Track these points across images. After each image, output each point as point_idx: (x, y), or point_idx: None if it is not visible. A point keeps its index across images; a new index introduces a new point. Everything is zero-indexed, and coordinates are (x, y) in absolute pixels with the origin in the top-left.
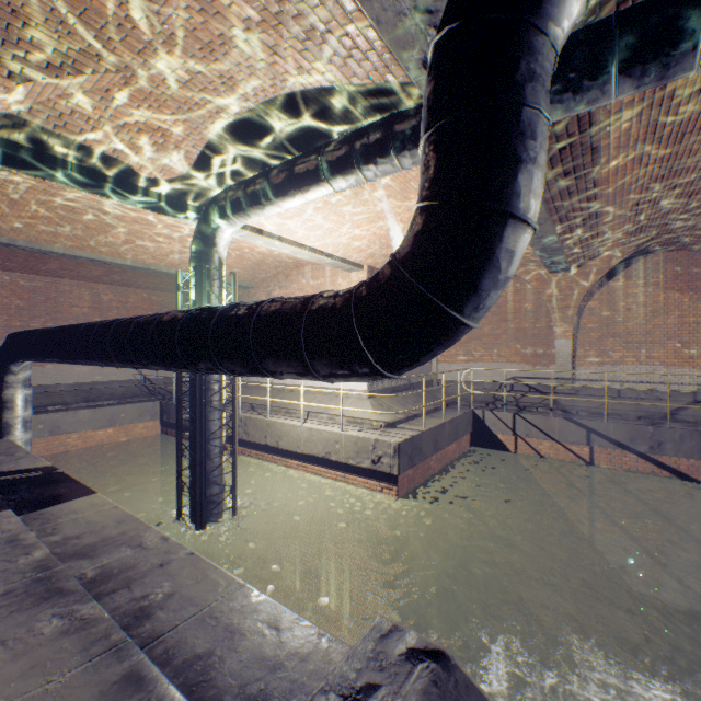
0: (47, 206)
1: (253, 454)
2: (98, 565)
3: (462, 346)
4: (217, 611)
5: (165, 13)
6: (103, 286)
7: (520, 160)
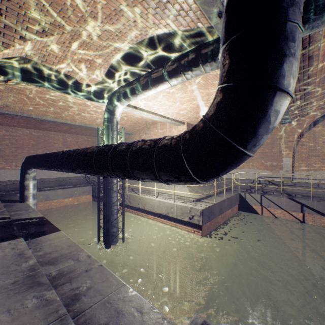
0: (42, 99)
1: (133, 211)
2: (57, 269)
3: None
4: (111, 299)
5: (88, 1)
6: (67, 134)
7: (285, 55)
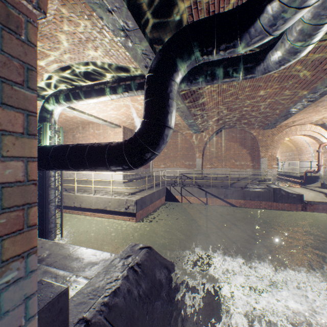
0: None
1: (67, 211)
2: None
3: (162, 161)
4: (71, 255)
5: (45, 28)
6: None
7: (168, 112)
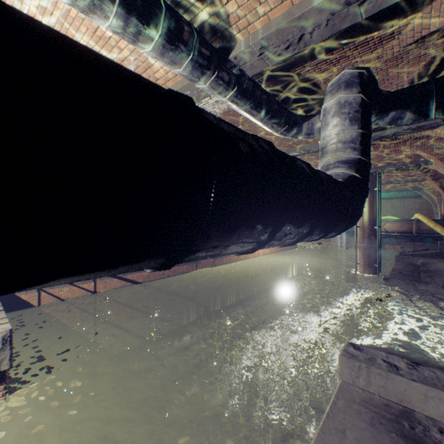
0: None
1: None
2: None
3: None
4: None
5: None
6: None
7: None
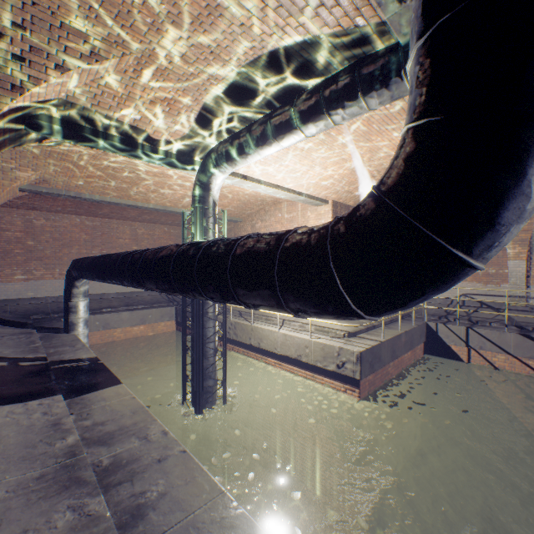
0: (97, 168)
1: (240, 351)
2: (112, 454)
3: None
4: (199, 521)
5: None
6: (138, 223)
7: None
